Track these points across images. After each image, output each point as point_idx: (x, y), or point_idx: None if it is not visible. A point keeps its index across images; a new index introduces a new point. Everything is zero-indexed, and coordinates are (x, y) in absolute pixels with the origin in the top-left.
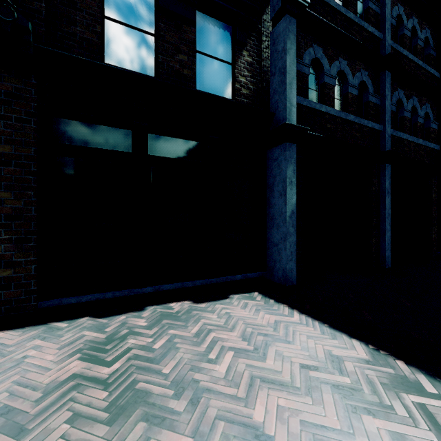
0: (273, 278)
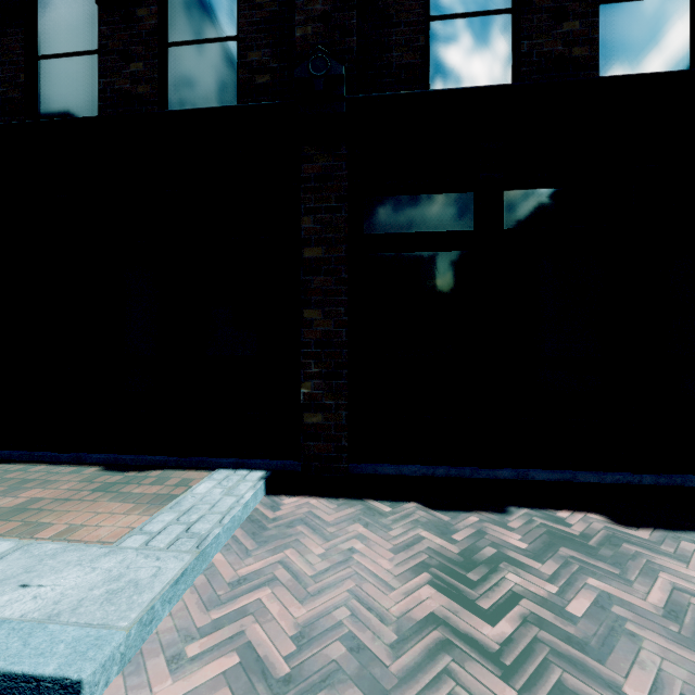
0: None
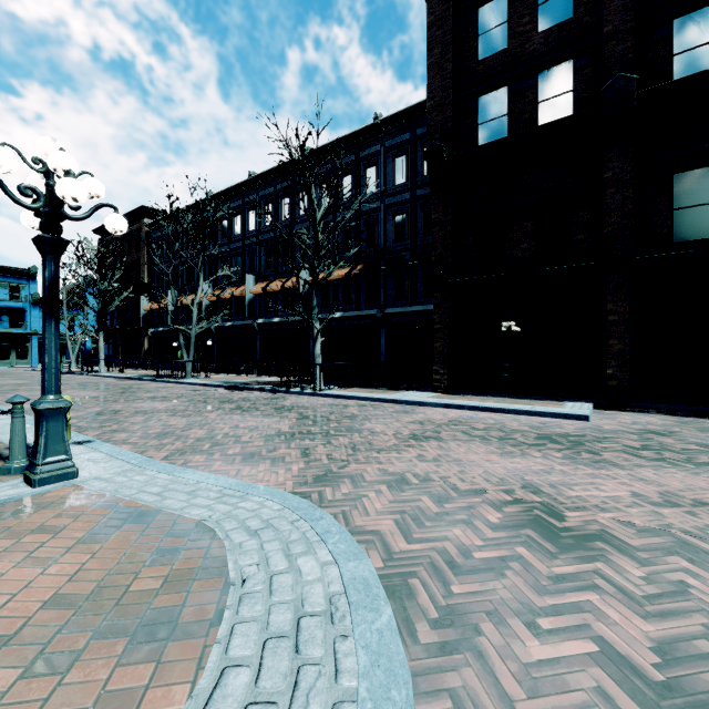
0: None
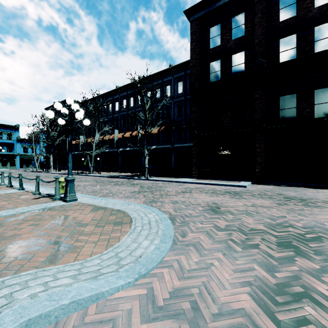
0: None
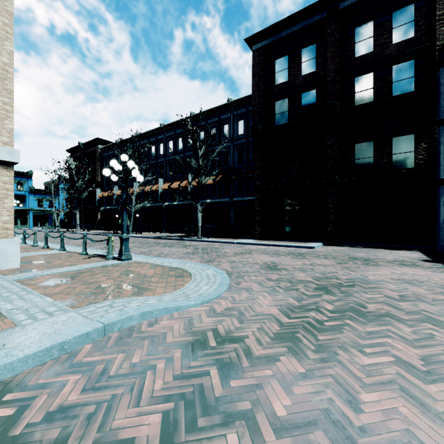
0: (438, 250)
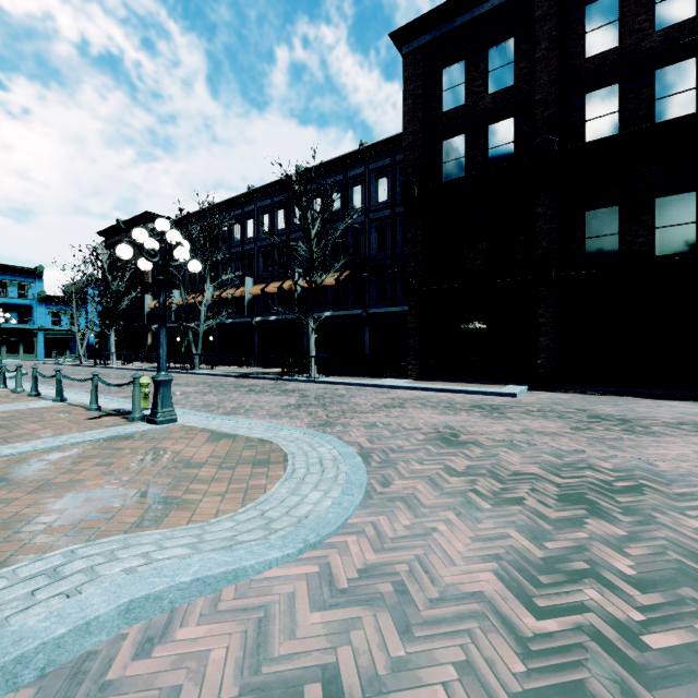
0: None
